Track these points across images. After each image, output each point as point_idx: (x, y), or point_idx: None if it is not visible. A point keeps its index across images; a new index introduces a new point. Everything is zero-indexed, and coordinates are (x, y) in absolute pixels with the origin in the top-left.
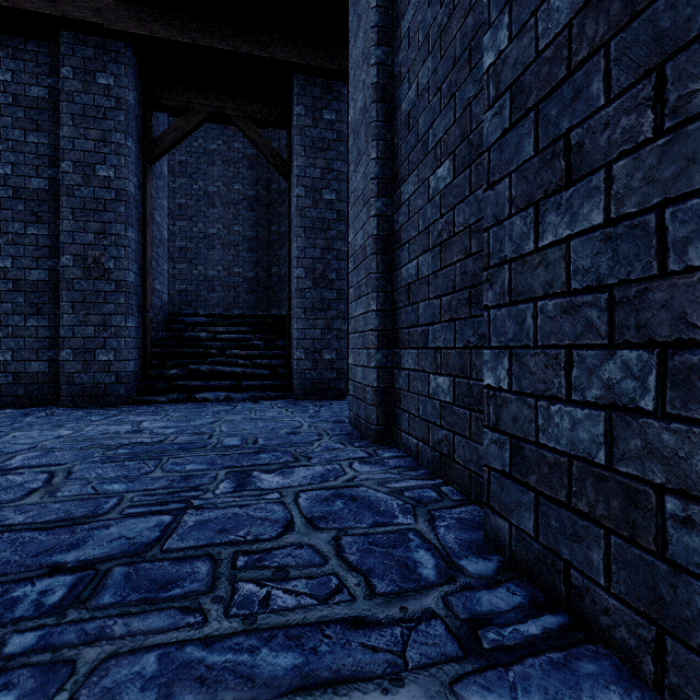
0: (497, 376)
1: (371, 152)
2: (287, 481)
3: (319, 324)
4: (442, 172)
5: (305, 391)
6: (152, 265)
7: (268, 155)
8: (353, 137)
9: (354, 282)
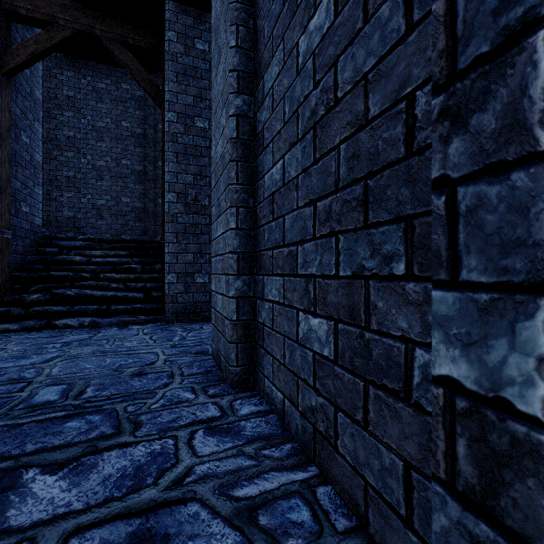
0: (486, 366)
1: (229, 39)
2: (68, 497)
3: (192, 248)
4: (317, 20)
5: (177, 314)
6: (16, 185)
7: (141, 81)
8: (215, 38)
9: (216, 199)
